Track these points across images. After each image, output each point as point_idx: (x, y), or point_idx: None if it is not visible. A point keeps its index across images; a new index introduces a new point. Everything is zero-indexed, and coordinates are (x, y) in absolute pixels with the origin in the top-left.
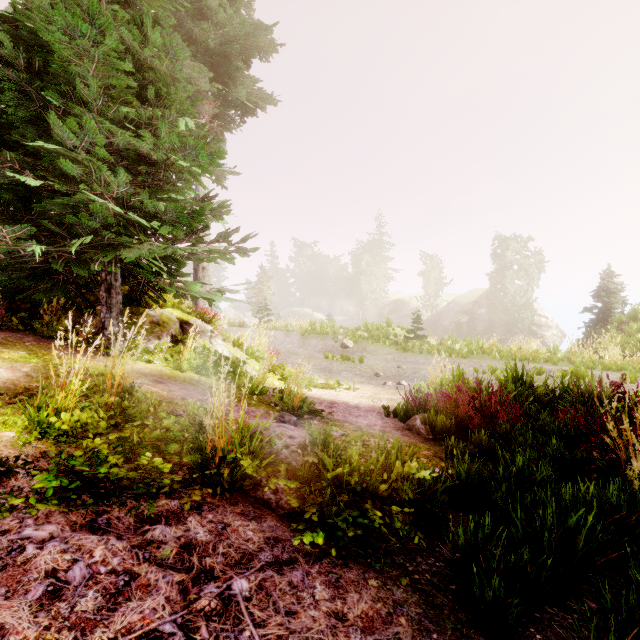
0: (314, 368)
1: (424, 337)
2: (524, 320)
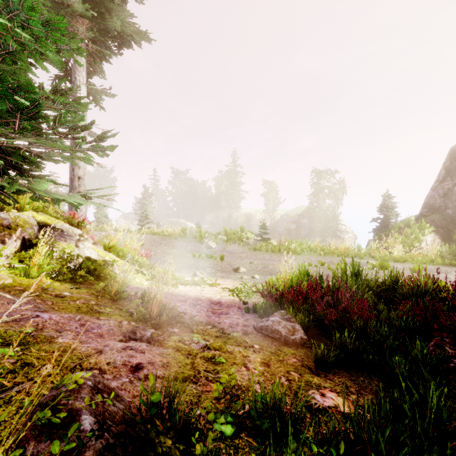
0: (184, 265)
1: (268, 239)
2: (332, 227)
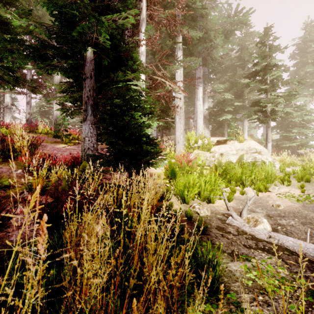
0: None
1: None
2: None
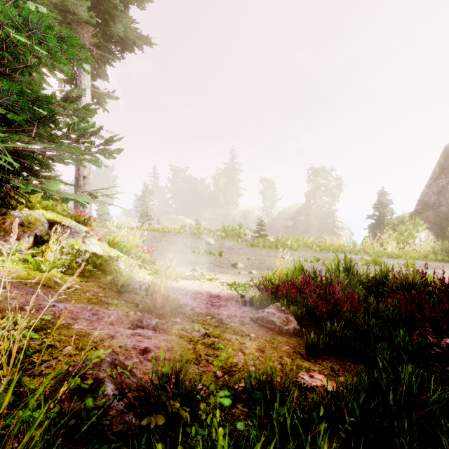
0: (183, 261)
1: (266, 236)
2: (328, 224)
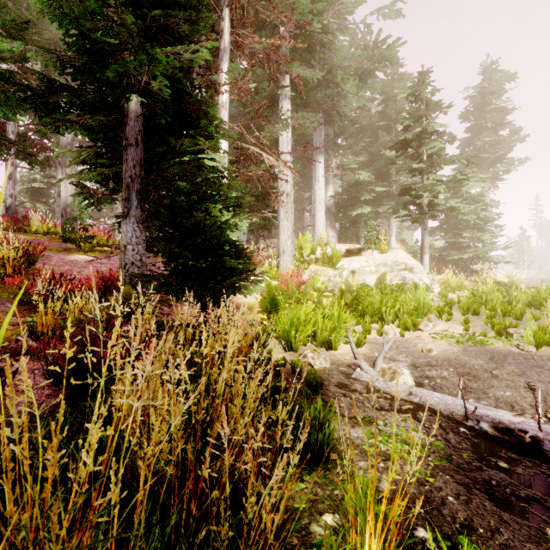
0: None
1: None
2: None
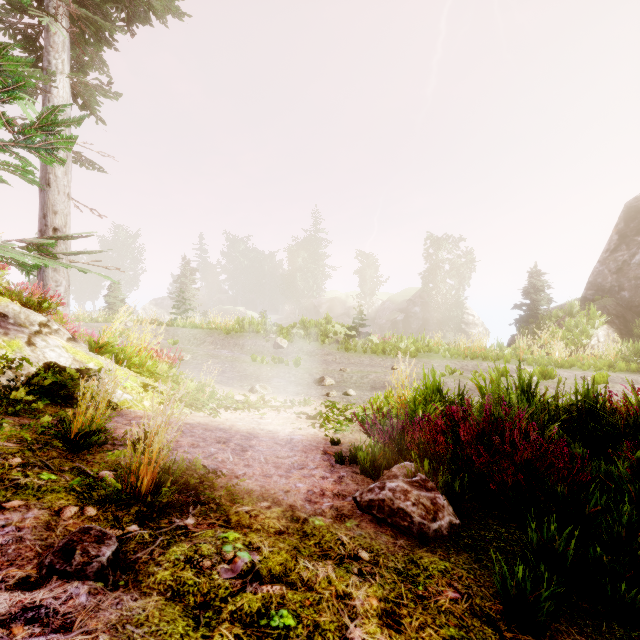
0: (237, 375)
1: (367, 335)
2: (455, 318)
